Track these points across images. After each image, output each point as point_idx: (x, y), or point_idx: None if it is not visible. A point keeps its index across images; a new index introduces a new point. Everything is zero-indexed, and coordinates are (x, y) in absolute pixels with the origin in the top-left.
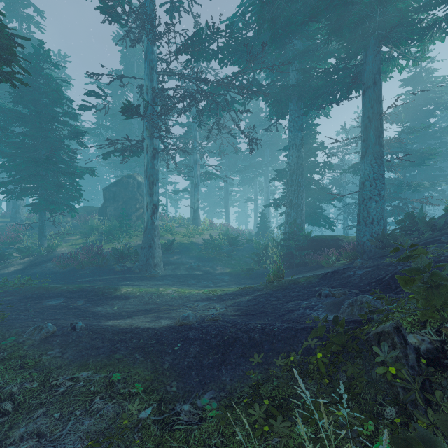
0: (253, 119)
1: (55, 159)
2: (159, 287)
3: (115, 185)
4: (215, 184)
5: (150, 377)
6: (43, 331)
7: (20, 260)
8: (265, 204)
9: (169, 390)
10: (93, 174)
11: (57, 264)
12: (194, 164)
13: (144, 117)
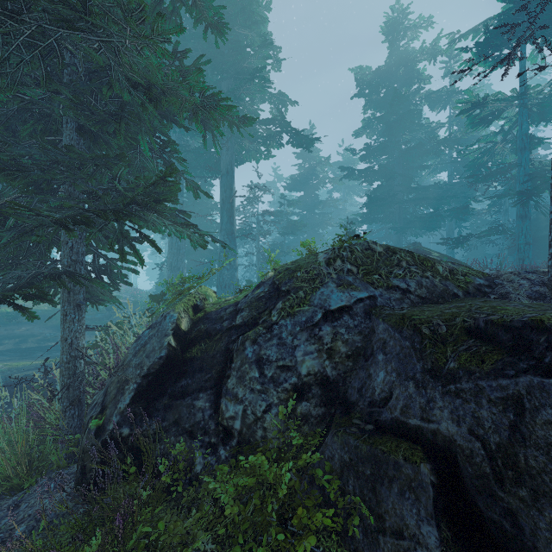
0: None
1: None
2: None
3: None
4: None
5: None
6: None
7: None
8: None
9: None
10: None
11: None
12: None
13: None
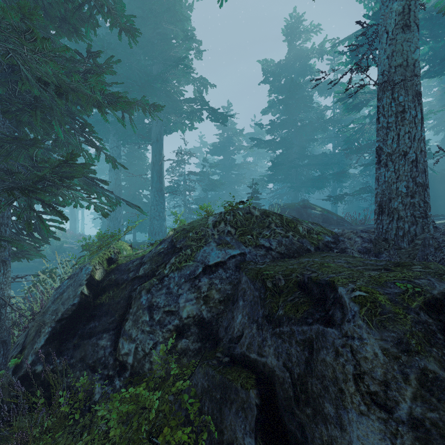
0: None
1: None
2: None
3: None
4: None
5: None
6: None
7: None
8: None
9: None
10: None
11: None
12: None
13: None
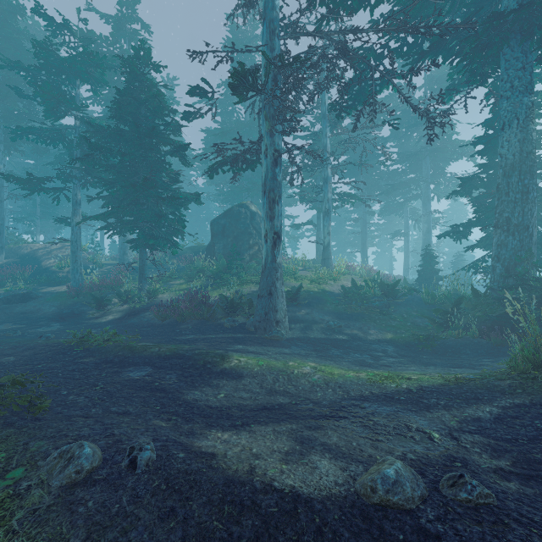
0: (405, 118)
1: (156, 184)
2: (286, 358)
3: (224, 216)
4: (345, 216)
5: None
6: (69, 467)
7: (120, 307)
8: (424, 239)
9: None
10: (198, 200)
11: (155, 315)
12: (323, 184)
13: (262, 107)
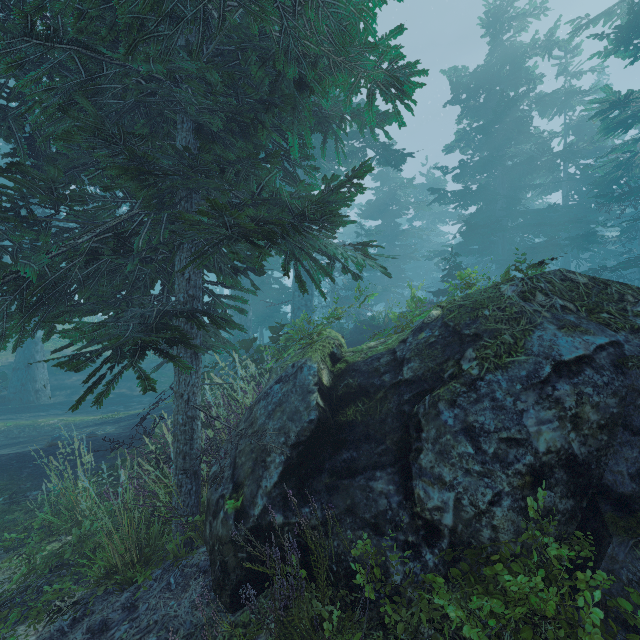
0: None
1: None
2: (39, 418)
3: None
4: None
5: (6, 483)
6: None
7: None
8: None
9: (23, 487)
10: None
11: None
12: None
13: None
